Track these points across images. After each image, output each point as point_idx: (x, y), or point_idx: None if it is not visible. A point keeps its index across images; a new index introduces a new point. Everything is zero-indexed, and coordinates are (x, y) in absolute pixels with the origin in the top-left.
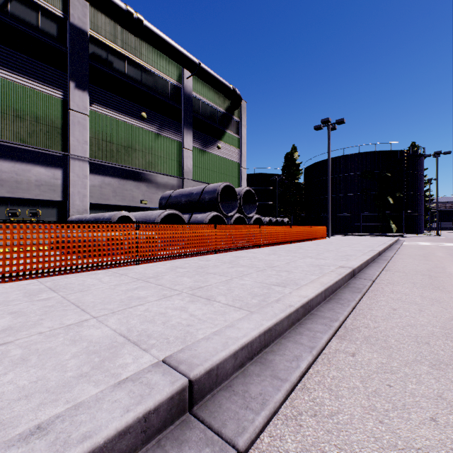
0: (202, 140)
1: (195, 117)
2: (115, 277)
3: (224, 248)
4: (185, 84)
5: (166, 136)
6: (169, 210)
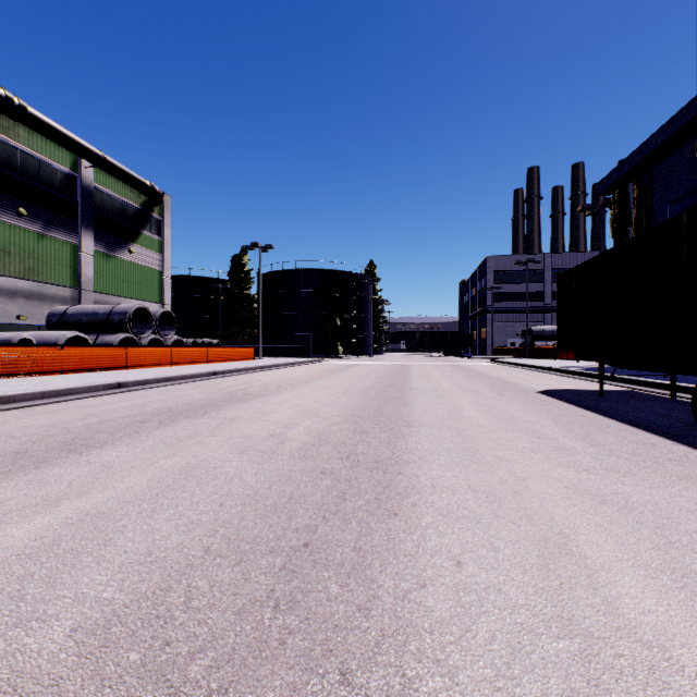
0: (108, 242)
1: (98, 214)
2: (57, 377)
3: (135, 365)
4: (82, 174)
5: (55, 237)
6: (73, 332)
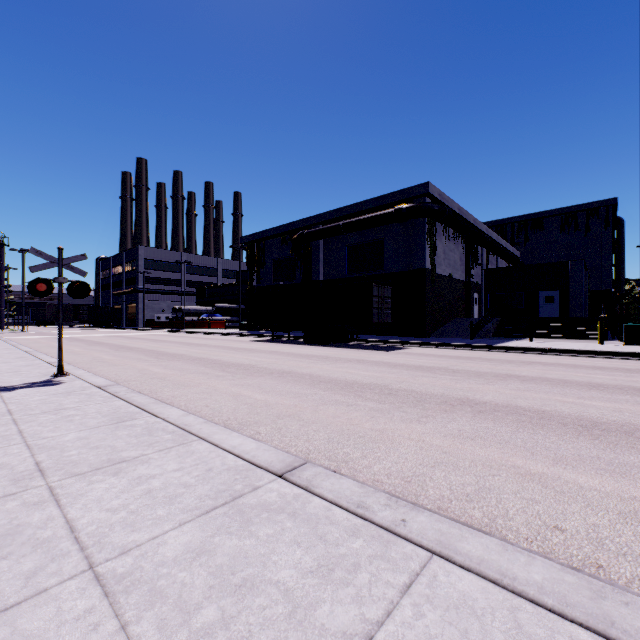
0: None
1: None
2: None
3: None
4: None
5: None
6: None
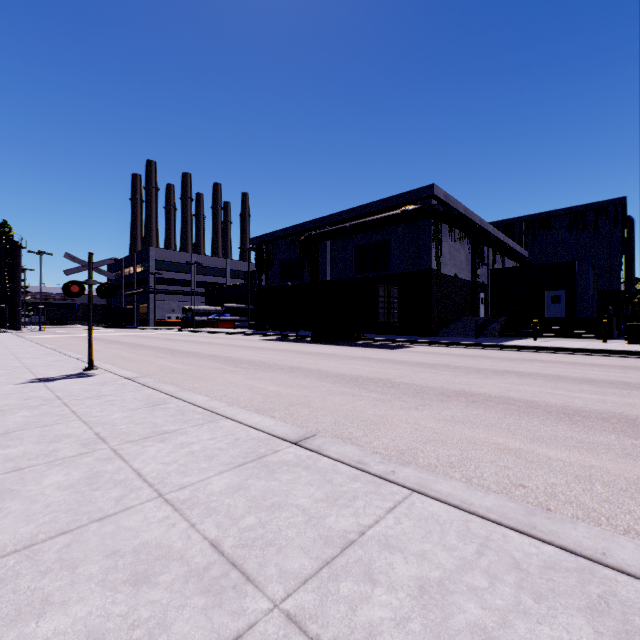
0: None
1: None
2: None
3: None
4: None
5: None
6: None
